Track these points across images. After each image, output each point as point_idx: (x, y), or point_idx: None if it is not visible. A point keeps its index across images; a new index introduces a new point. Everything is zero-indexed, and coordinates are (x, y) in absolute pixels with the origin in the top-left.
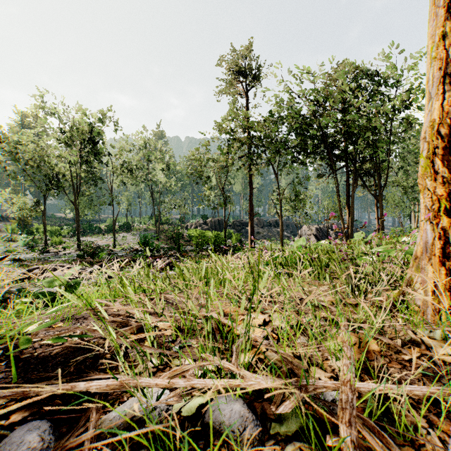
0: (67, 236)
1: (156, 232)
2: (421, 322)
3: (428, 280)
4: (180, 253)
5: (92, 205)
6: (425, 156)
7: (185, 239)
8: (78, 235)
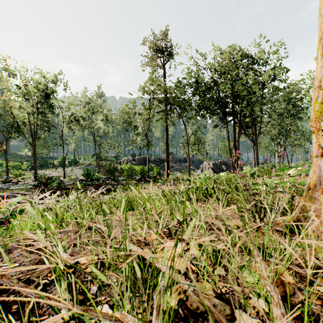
0: (26, 169)
1: (97, 167)
2: (322, 248)
3: (321, 209)
4: (114, 182)
5: (46, 146)
6: (320, 102)
7: (119, 171)
8: (35, 169)
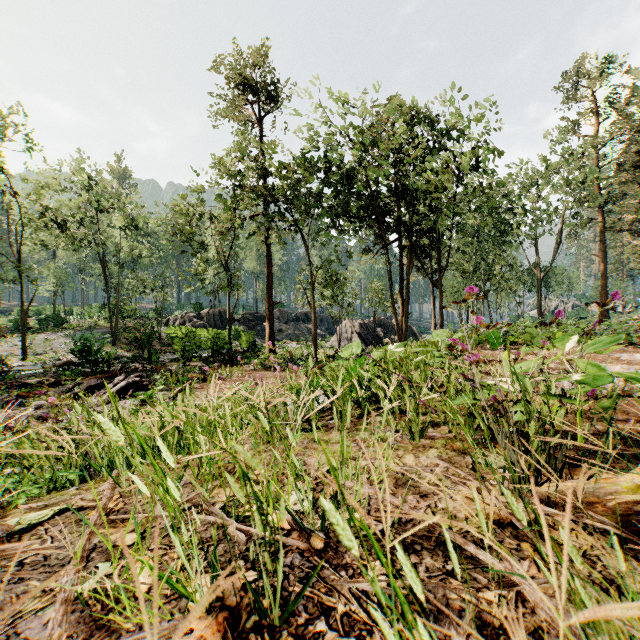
0: None
1: (111, 332)
2: None
3: None
4: (151, 366)
5: None
6: None
7: (164, 341)
8: None
